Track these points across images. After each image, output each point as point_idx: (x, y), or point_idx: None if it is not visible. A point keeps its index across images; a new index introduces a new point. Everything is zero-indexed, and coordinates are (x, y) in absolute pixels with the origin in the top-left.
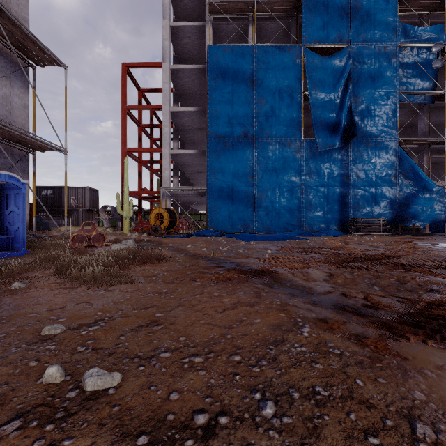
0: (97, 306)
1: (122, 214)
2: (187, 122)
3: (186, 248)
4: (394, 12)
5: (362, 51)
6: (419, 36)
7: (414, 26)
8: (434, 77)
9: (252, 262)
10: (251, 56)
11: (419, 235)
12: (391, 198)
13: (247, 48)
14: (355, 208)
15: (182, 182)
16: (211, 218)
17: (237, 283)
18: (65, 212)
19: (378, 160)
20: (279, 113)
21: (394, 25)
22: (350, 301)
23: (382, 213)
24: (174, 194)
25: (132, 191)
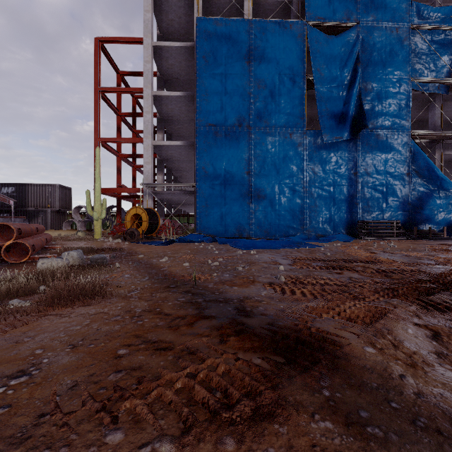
0: None
1: (93, 215)
2: (173, 110)
3: (159, 262)
4: None
5: (371, 31)
6: (434, 17)
7: (428, 6)
8: (449, 64)
9: (264, 296)
10: (247, 32)
11: (437, 240)
12: (404, 198)
13: (242, 22)
14: (364, 209)
15: (168, 180)
16: (200, 220)
17: (253, 425)
18: None
19: (390, 155)
20: (279, 100)
21: (406, 4)
22: None
23: (393, 215)
24: (157, 193)
25: (106, 189)
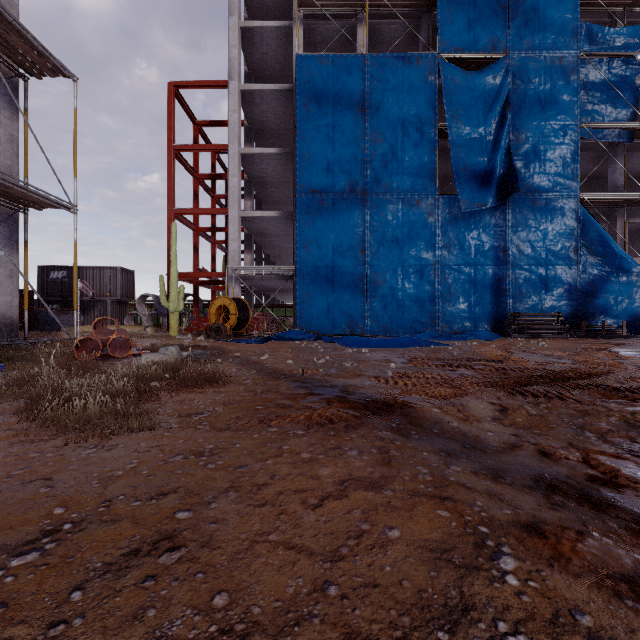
0: (61, 491)
1: (168, 306)
2: (265, 170)
3: (261, 360)
4: (573, 5)
5: (526, 63)
6: (612, 42)
7: (603, 27)
8: (633, 103)
9: (367, 384)
10: (362, 70)
11: (612, 339)
12: (570, 283)
13: (354, 59)
14: (516, 298)
15: (258, 260)
16: (301, 313)
17: (345, 429)
18: (75, 303)
19: (551, 227)
20: (403, 157)
21: (573, 25)
22: (560, 468)
23: (556, 305)
24: (246, 277)
25: (183, 273)
